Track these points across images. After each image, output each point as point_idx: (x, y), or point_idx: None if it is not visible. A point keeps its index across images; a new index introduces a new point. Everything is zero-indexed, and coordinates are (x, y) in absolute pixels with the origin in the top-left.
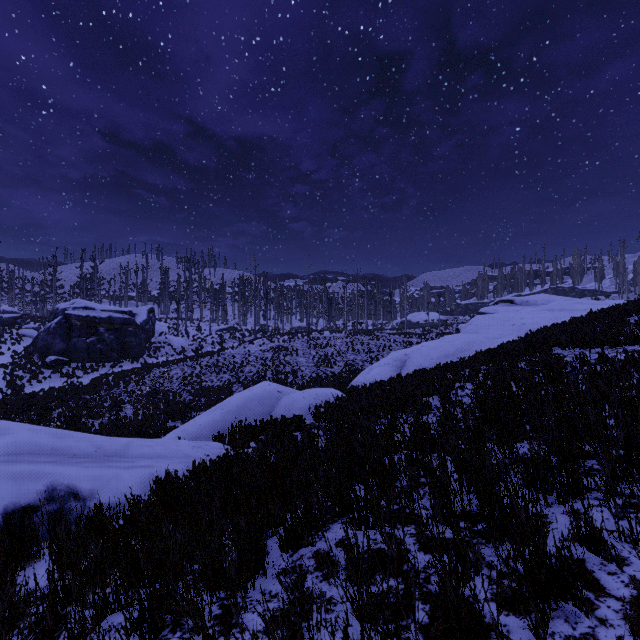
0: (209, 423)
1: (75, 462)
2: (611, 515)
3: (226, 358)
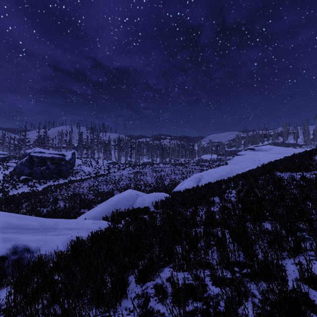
0: (101, 210)
1: (28, 232)
2: None
3: (111, 177)
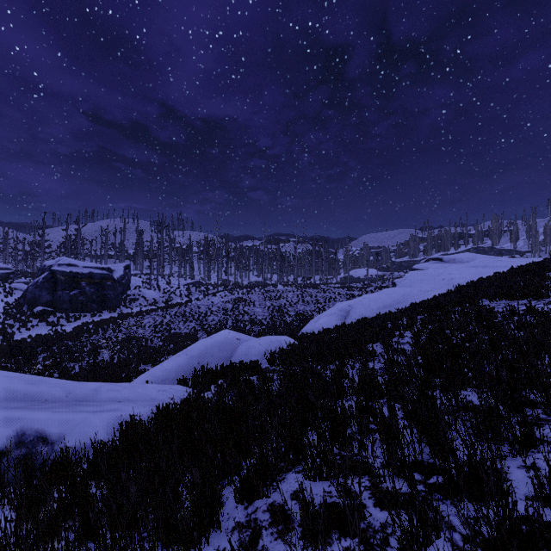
0: (175, 367)
1: (45, 407)
2: None
3: (192, 308)
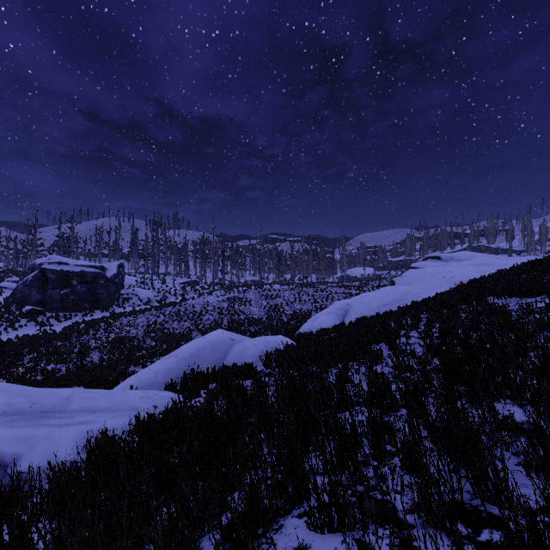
0: (163, 370)
1: (2, 421)
2: None
3: (187, 308)
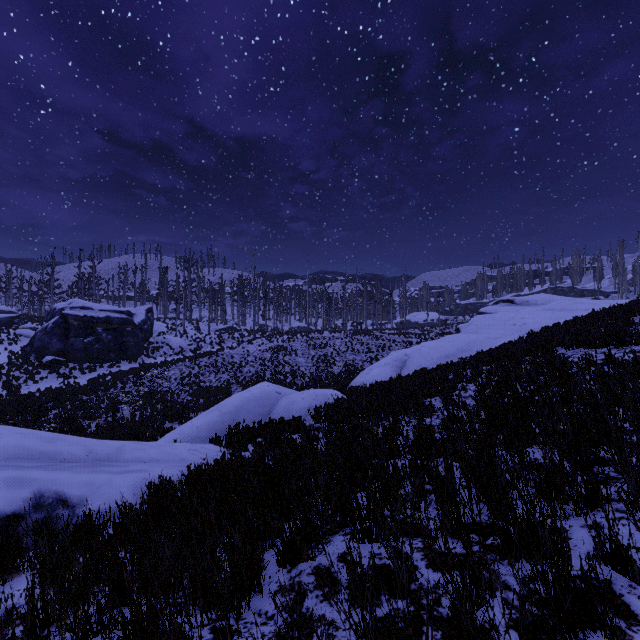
0: (206, 425)
1: (65, 467)
2: (635, 529)
3: (225, 358)
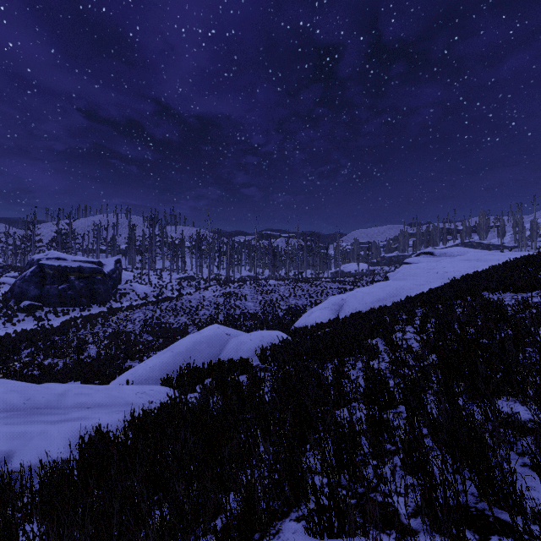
0: (159, 365)
1: None
2: None
3: (183, 303)
